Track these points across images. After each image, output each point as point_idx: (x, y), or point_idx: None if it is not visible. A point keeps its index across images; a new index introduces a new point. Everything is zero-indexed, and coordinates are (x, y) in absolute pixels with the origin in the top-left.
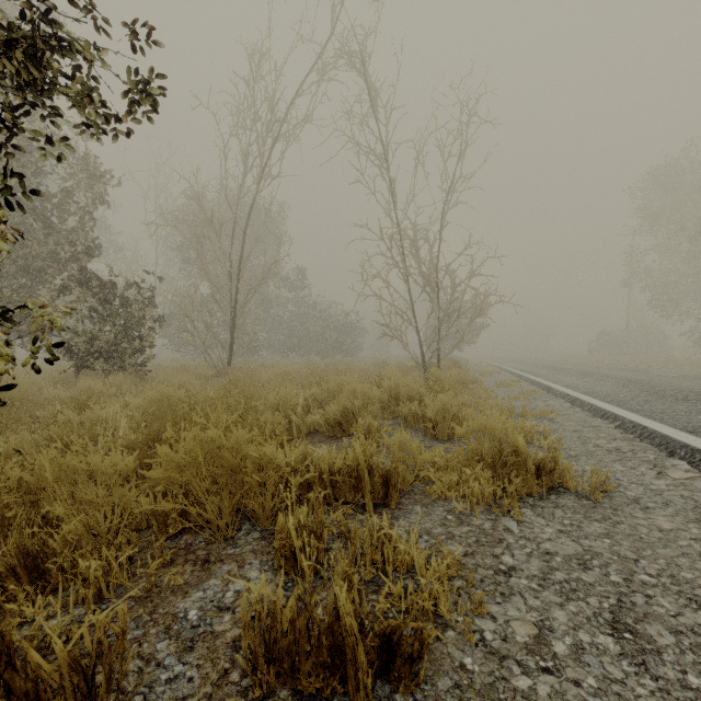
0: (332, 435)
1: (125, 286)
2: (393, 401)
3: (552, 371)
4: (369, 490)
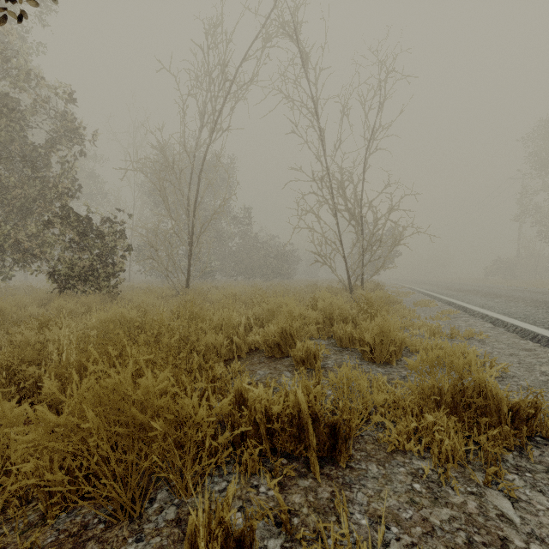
0: (271, 355)
1: (102, 221)
2: (327, 321)
3: (461, 292)
4: (315, 448)
